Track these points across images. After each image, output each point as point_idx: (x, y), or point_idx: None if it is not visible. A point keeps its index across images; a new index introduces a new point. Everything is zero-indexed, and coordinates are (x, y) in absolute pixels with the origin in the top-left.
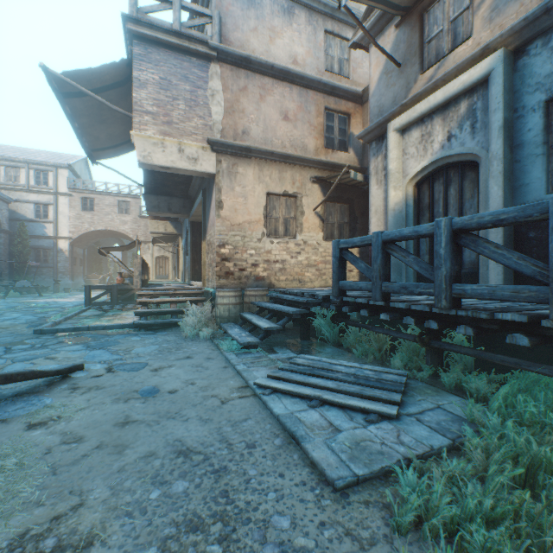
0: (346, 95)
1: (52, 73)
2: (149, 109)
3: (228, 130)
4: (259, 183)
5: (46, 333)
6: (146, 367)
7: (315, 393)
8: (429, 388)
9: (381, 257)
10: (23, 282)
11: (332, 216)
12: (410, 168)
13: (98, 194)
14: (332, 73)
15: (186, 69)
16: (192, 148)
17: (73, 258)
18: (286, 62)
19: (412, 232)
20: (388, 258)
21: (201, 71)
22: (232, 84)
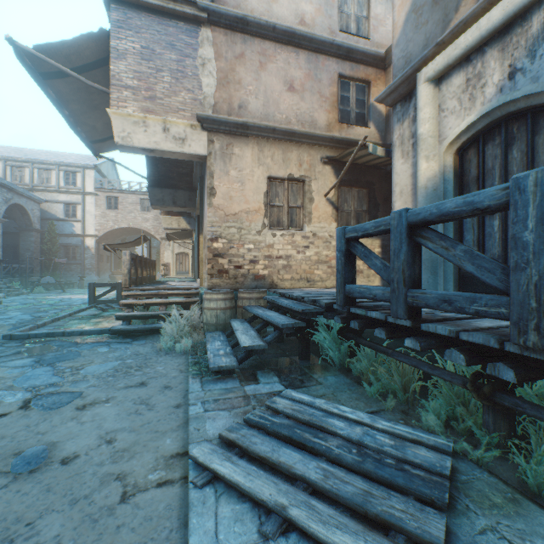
0: (365, 58)
1: (20, 46)
2: (128, 83)
3: (222, 105)
4: (259, 166)
5: (16, 339)
6: (75, 401)
7: (278, 499)
8: (498, 488)
9: (406, 250)
10: (48, 279)
11: (347, 203)
12: (450, 128)
13: (122, 193)
14: (347, 34)
15: (171, 35)
16: (179, 126)
17: (99, 255)
18: (291, 23)
19: (462, 204)
20: (418, 252)
21: (190, 37)
22: (227, 50)
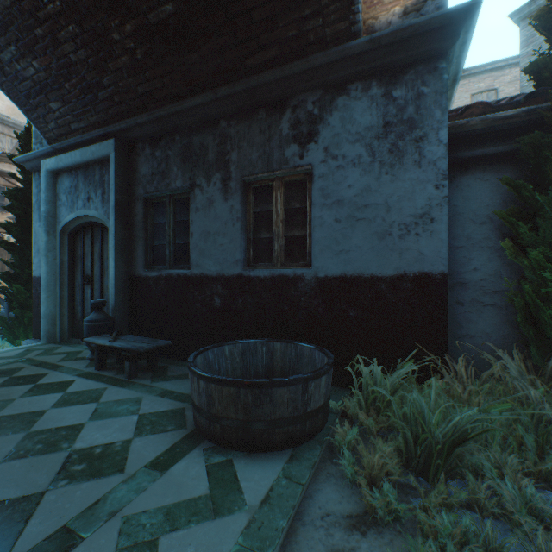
0: None
1: None
2: None
3: None
4: None
5: None
6: None
7: None
8: None
9: None
10: None
11: (4, 256)
12: None
13: None
14: None
15: None
16: None
17: None
18: None
19: None
20: None
21: None
22: None
